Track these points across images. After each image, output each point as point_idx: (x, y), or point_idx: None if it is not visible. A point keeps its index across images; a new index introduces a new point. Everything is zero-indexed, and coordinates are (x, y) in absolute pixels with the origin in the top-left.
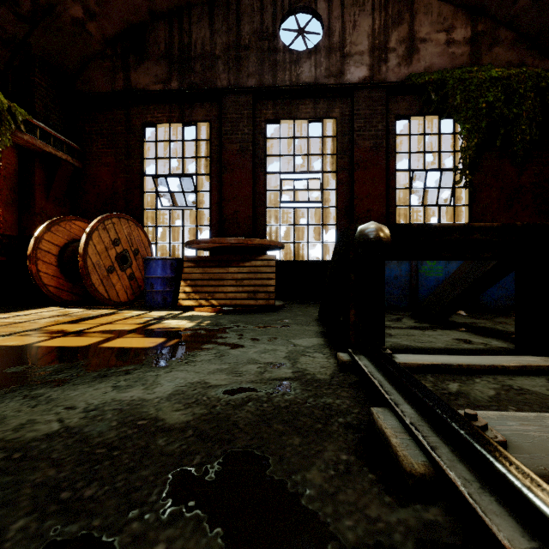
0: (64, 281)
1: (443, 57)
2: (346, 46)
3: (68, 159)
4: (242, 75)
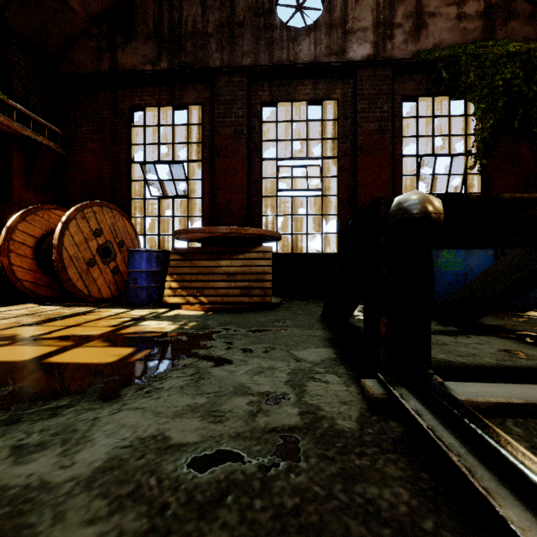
0: (42, 276)
1: (453, 33)
2: (349, 22)
3: (49, 144)
4: (236, 55)
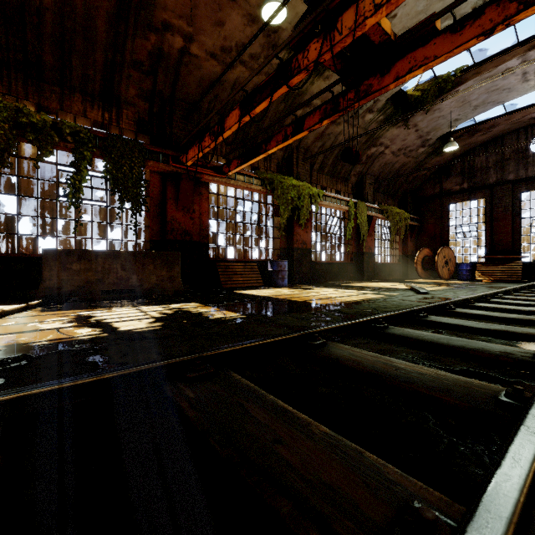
0: (422, 271)
1: None
2: None
3: (417, 224)
4: (505, 173)
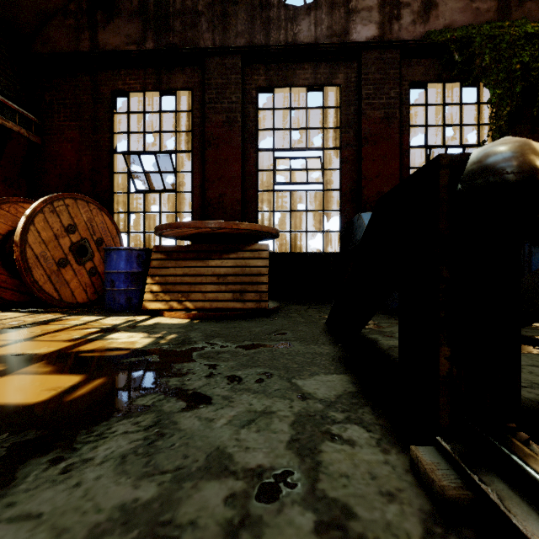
0: (8, 277)
1: (465, 14)
2: (352, 1)
3: (21, 131)
4: (229, 35)
